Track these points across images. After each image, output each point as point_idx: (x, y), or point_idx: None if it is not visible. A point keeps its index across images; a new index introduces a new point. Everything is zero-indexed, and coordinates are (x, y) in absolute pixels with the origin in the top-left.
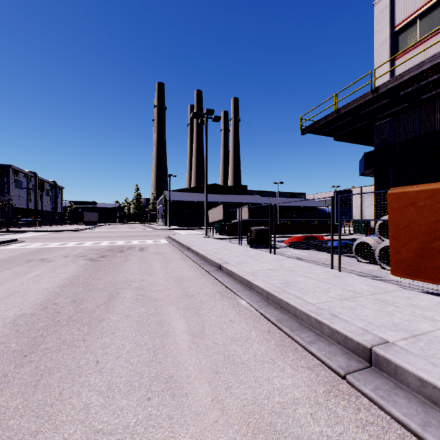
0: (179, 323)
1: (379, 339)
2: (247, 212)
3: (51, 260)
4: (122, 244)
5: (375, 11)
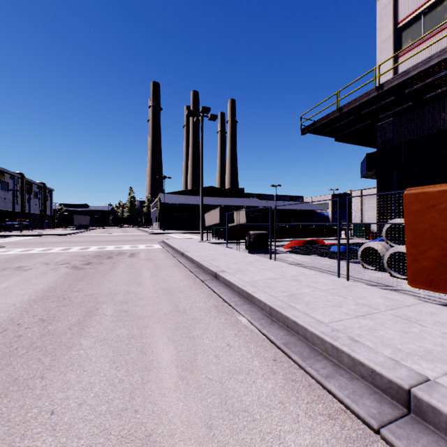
0: (165, 349)
1: (417, 376)
2: (244, 215)
3: (29, 269)
4: (112, 249)
5: (377, 7)
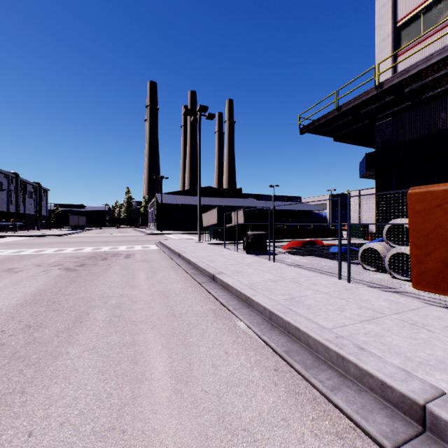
0: (159, 358)
1: (432, 389)
2: (242, 215)
3: (20, 271)
4: (107, 250)
5: (376, 5)
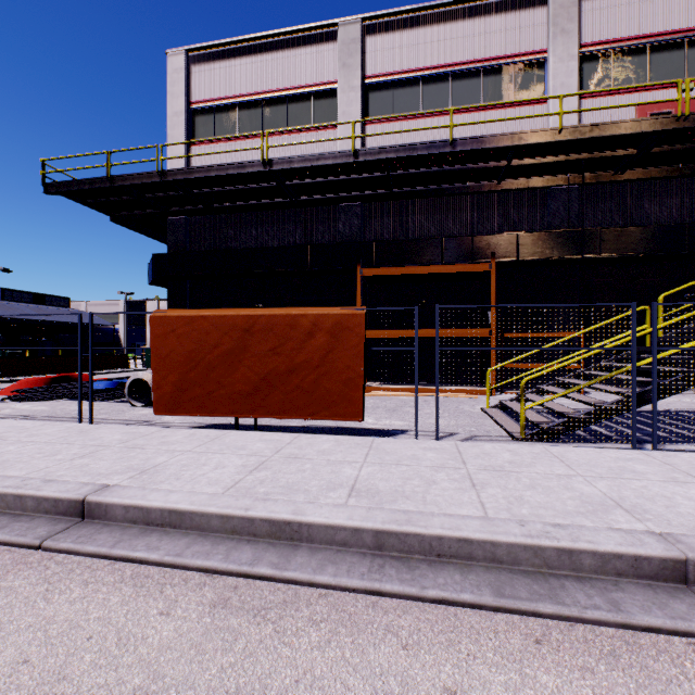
0: None
1: (100, 487)
2: None
3: None
4: None
5: (169, 64)
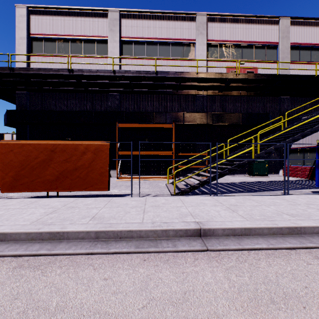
0: None
1: None
2: None
3: None
4: None
5: (17, 11)
